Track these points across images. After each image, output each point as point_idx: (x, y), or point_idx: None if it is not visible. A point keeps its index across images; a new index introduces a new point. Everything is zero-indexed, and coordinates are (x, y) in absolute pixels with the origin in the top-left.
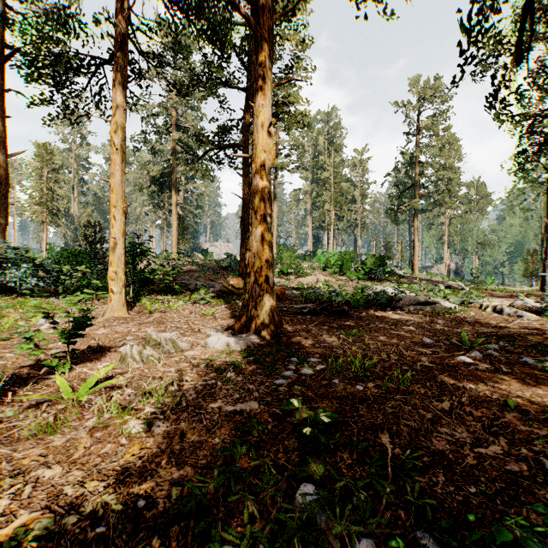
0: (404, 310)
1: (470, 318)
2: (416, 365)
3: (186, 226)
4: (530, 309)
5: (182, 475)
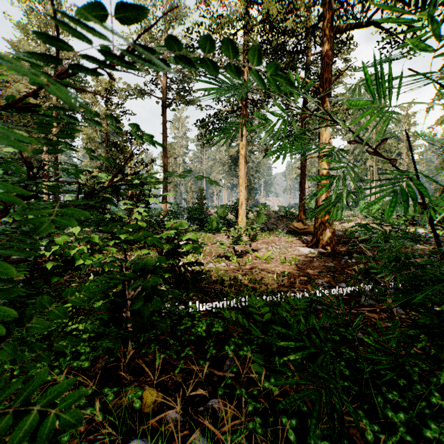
0: (431, 245)
1: None
2: None
3: (251, 187)
4: None
5: (315, 271)
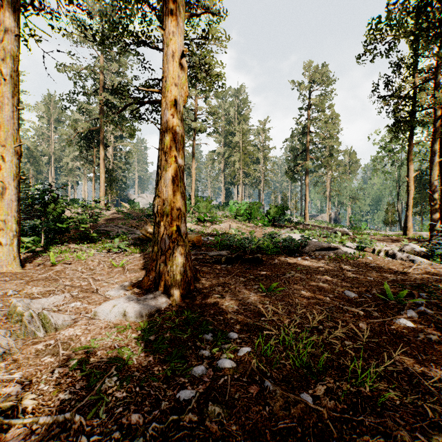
0: (311, 255)
1: (371, 263)
2: (359, 337)
3: (113, 179)
4: (419, 253)
5: None
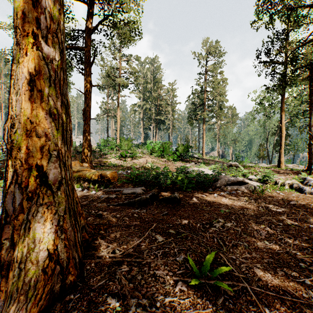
0: (224, 190)
1: (287, 199)
2: None
3: None
4: None
5: None
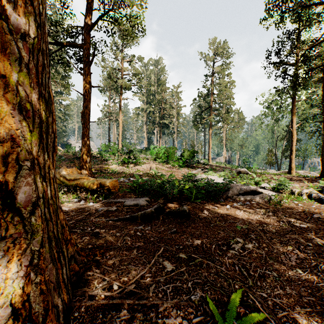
0: (237, 201)
1: (309, 211)
2: None
3: None
4: None
5: None
